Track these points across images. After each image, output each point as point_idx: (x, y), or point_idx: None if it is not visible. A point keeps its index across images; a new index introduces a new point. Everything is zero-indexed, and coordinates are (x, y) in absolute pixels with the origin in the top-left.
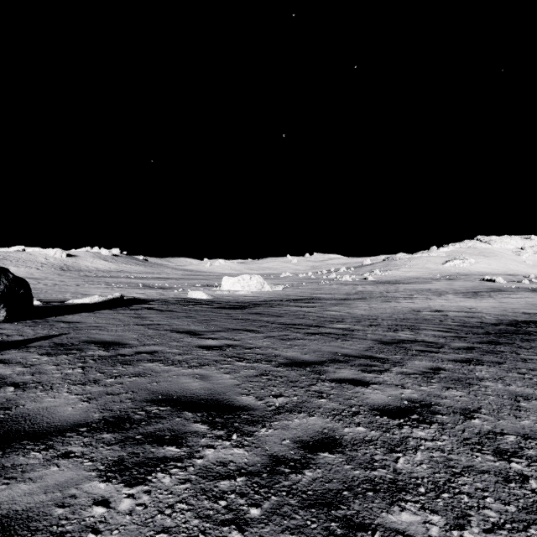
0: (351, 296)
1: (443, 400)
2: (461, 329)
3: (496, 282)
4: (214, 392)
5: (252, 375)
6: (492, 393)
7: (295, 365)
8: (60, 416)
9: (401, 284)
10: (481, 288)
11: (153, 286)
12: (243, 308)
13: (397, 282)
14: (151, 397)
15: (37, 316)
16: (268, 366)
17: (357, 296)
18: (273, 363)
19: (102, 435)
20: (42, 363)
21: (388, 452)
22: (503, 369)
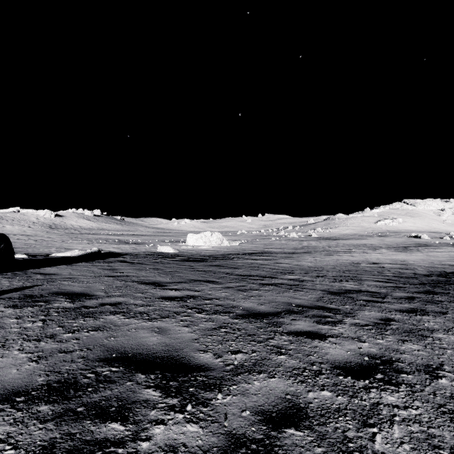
0: (298, 250)
1: (403, 355)
2: (398, 279)
3: (421, 238)
4: (171, 348)
5: (211, 328)
6: (448, 347)
7: (252, 316)
8: (0, 381)
9: (340, 240)
10: (409, 243)
11: (127, 242)
12: (205, 261)
13: (336, 238)
14: (105, 355)
15: (18, 268)
16: (226, 317)
17: (303, 250)
18: (231, 315)
19: (39, 406)
20: (4, 316)
21: (362, 426)
22: (449, 319)
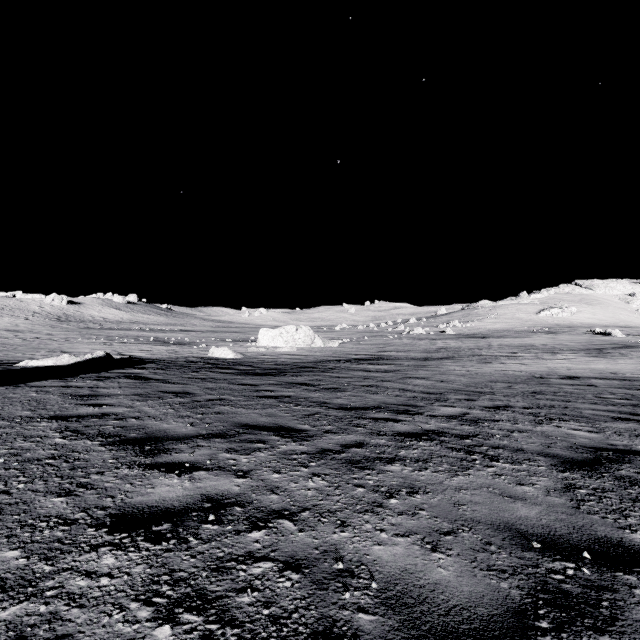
0: (432, 354)
1: None
2: None
3: (612, 336)
4: None
5: None
6: None
7: None
8: None
9: (491, 339)
10: (600, 343)
11: (167, 341)
12: (282, 374)
13: (484, 336)
14: None
15: None
16: None
17: (440, 354)
18: None
19: None
20: None
21: None
22: None
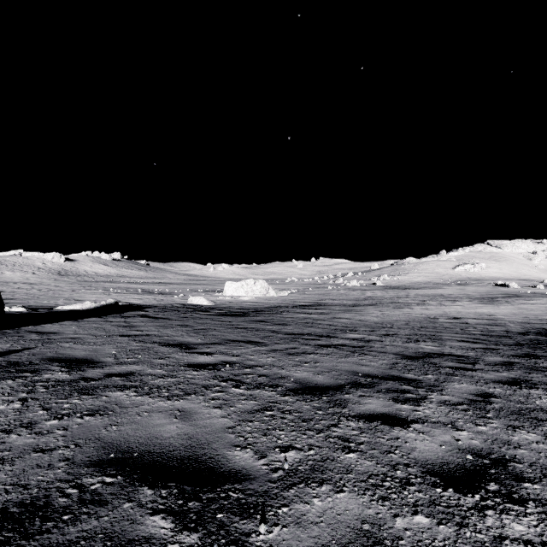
0: (360, 302)
1: (518, 451)
2: (487, 339)
3: (509, 287)
4: (195, 442)
5: (252, 410)
6: None
7: (308, 392)
8: None
9: (411, 290)
10: (495, 293)
11: (152, 291)
12: (246, 315)
13: (407, 287)
14: (99, 455)
15: (9, 326)
16: (272, 394)
17: (366, 302)
18: (279, 389)
19: None
20: None
21: None
22: None
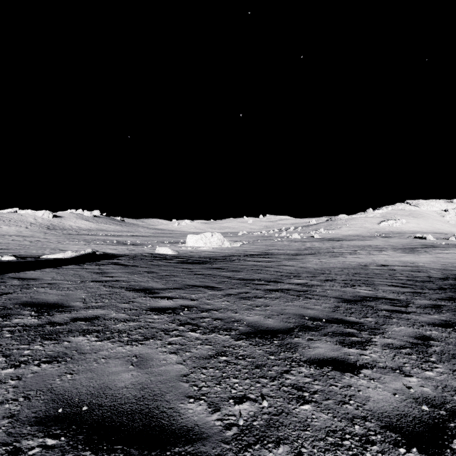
0: (301, 252)
1: None
2: (414, 284)
3: (426, 239)
4: (148, 393)
5: (207, 355)
6: None
7: (259, 336)
8: None
9: (344, 241)
10: (415, 244)
11: (125, 243)
12: (204, 263)
13: (340, 239)
14: (47, 410)
15: None
16: (226, 338)
17: (306, 252)
18: (232, 333)
19: None
20: None
21: None
22: None
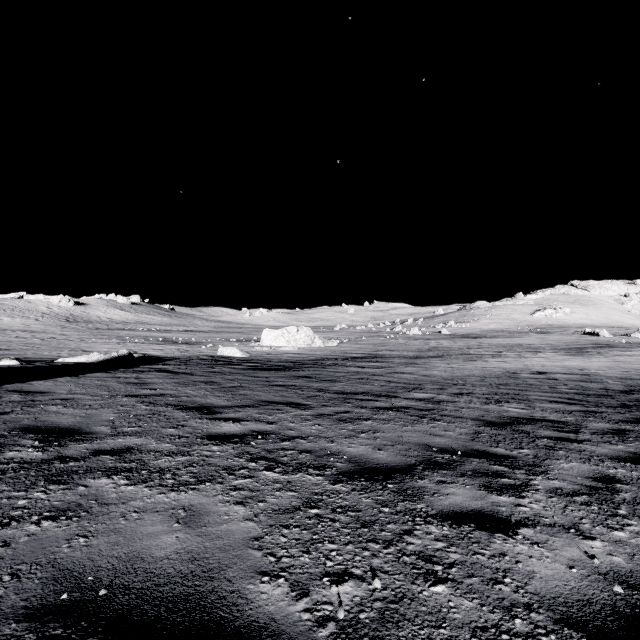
0: (423, 353)
1: None
2: (585, 399)
3: (599, 336)
4: (200, 567)
5: (289, 507)
6: None
7: (367, 476)
8: None
9: (483, 339)
10: (584, 343)
11: (176, 341)
12: (287, 369)
13: (477, 336)
14: (44, 595)
15: None
16: (318, 480)
17: (431, 353)
18: (327, 473)
19: None
20: None
21: None
22: None
